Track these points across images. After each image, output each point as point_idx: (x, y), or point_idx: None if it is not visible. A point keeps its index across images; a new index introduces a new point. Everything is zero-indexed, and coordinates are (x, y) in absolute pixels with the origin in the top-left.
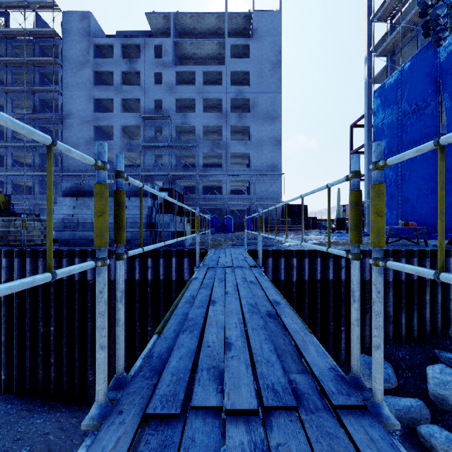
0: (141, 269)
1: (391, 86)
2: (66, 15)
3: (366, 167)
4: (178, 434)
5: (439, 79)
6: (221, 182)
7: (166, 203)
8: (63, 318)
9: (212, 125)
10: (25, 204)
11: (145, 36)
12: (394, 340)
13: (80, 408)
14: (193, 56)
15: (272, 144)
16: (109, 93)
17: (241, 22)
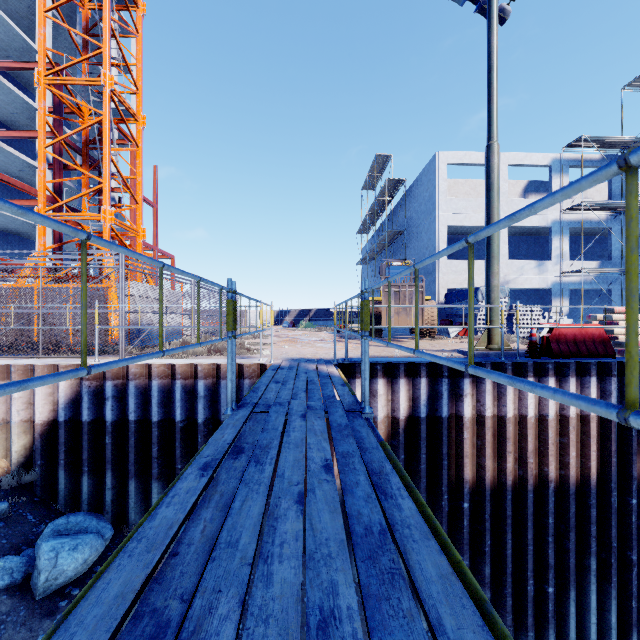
0: None
1: None
2: None
3: None
4: (324, 400)
5: None
6: None
7: None
8: None
9: None
10: None
11: None
12: None
13: None
14: None
15: None
16: None
17: None
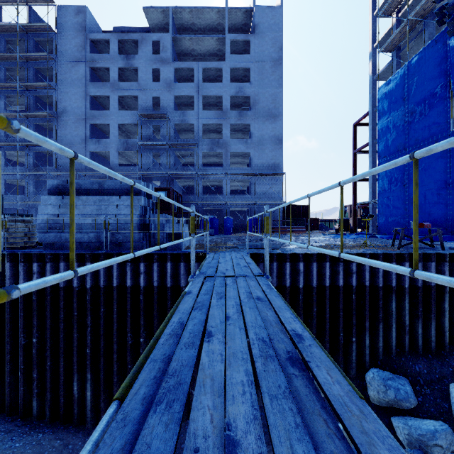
0: (133, 274)
1: (397, 82)
2: (60, 10)
3: (370, 166)
4: None
5: (449, 73)
6: (221, 182)
7: (164, 203)
8: (46, 329)
9: (212, 123)
10: (19, 204)
11: (142, 32)
12: (410, 352)
13: (66, 428)
14: (192, 52)
15: (274, 143)
16: (106, 90)
17: (241, 17)
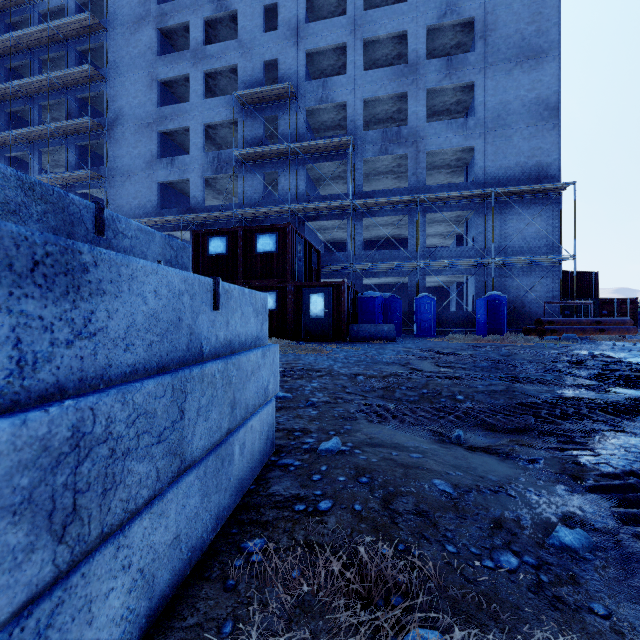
0: None
1: None
2: None
3: None
4: None
5: None
6: (401, 227)
7: (271, 261)
8: None
9: (384, 94)
10: None
11: None
12: None
13: None
14: None
15: (535, 117)
16: (183, 65)
17: None
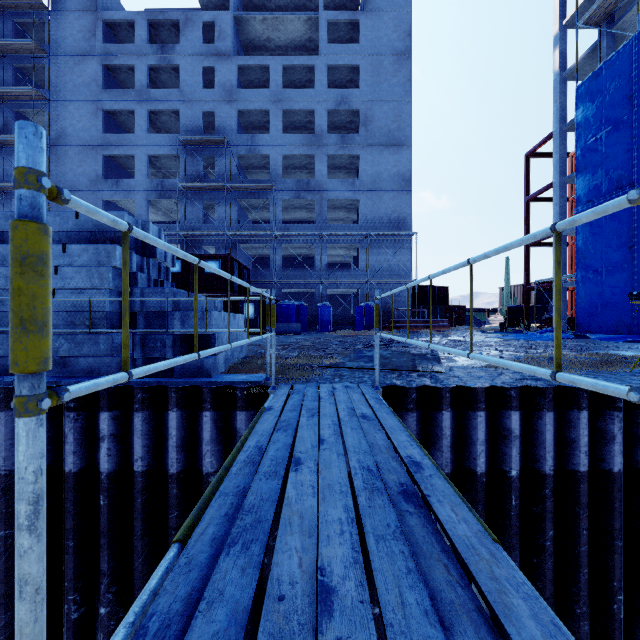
0: (83, 441)
1: (616, 70)
2: None
3: (556, 220)
4: None
5: None
6: (312, 249)
7: (216, 280)
8: None
9: (298, 154)
10: None
11: None
12: None
13: None
14: (266, 43)
15: (397, 185)
16: (128, 101)
17: None
